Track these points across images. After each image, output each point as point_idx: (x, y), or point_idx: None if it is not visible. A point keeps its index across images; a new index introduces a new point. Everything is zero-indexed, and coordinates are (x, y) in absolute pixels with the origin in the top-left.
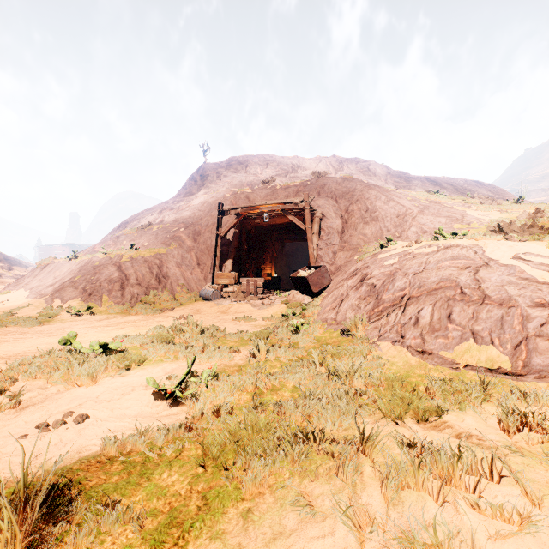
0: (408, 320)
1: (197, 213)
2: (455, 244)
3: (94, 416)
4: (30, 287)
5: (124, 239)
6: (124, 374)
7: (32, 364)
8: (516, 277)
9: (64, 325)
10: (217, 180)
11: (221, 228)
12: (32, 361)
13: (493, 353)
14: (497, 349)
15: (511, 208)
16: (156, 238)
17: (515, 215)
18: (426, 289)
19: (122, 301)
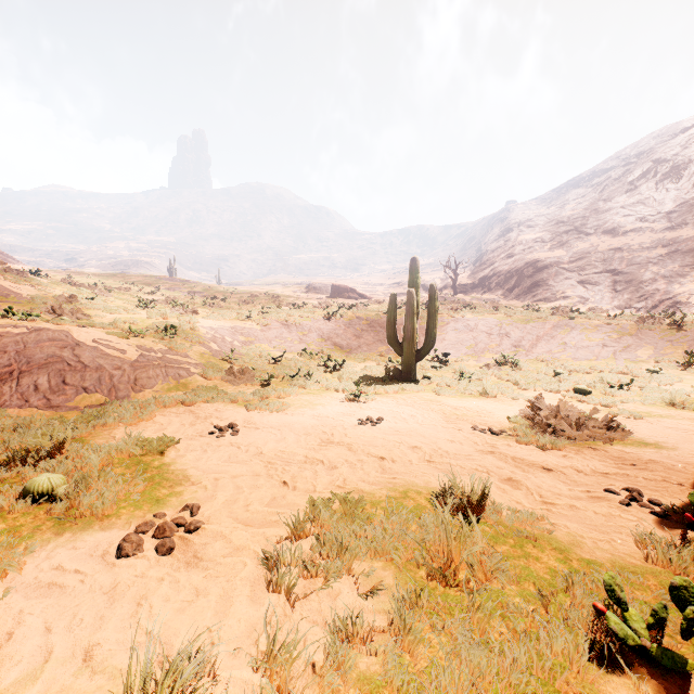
0: (28, 389)
1: None
2: (46, 327)
3: None
4: None
5: None
6: None
7: None
8: (101, 353)
9: None
10: None
11: None
12: None
13: (99, 397)
14: (101, 394)
15: (42, 285)
16: None
17: (51, 295)
18: (37, 364)
19: None
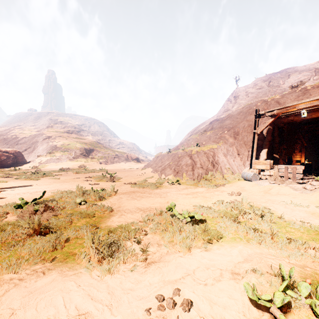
0: None
1: (235, 120)
2: None
3: (196, 304)
4: (152, 167)
5: (192, 141)
6: (208, 248)
7: (153, 220)
8: None
9: (166, 190)
10: (246, 97)
11: (257, 127)
12: (153, 218)
13: None
14: None
15: None
16: (209, 139)
17: None
18: None
19: (193, 177)
